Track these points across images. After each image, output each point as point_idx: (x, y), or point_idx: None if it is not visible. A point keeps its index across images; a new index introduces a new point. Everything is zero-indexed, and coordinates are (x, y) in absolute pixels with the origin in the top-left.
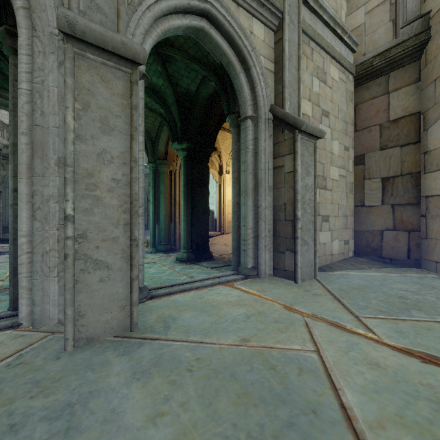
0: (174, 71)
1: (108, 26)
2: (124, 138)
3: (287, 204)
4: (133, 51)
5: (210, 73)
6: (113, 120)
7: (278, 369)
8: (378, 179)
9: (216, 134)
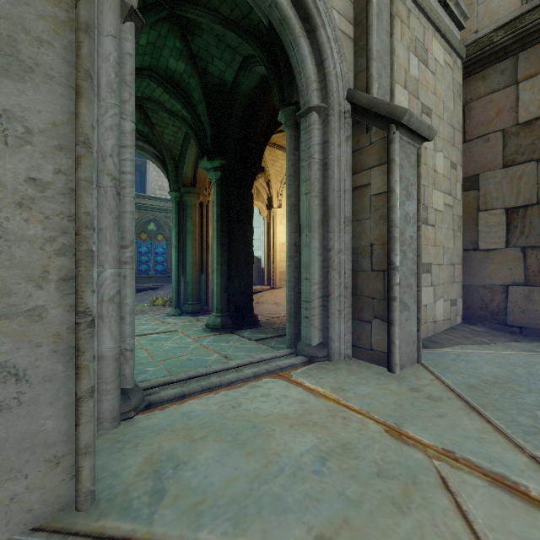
0: (200, 48)
1: None
2: (59, 92)
3: (374, 245)
4: None
5: (253, 45)
6: (30, 49)
7: None
8: (500, 210)
9: (264, 148)
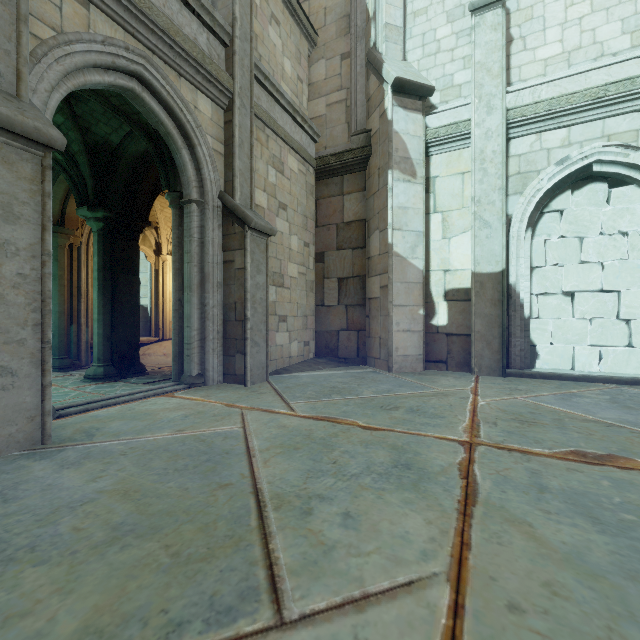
0: (84, 111)
1: (4, 88)
2: (33, 228)
3: (237, 303)
4: (48, 137)
5: (142, 135)
6: (18, 207)
7: (207, 440)
8: (335, 278)
9: (152, 203)
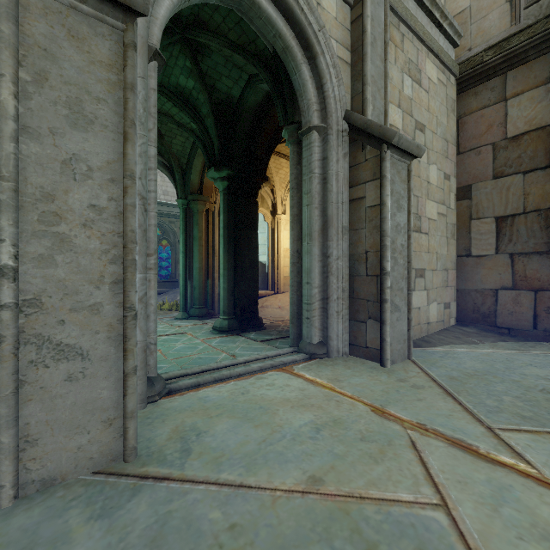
0: (209, 67)
1: None
2: (111, 138)
3: (369, 252)
4: None
5: (258, 67)
6: (91, 106)
7: None
8: (490, 218)
9: (268, 158)
